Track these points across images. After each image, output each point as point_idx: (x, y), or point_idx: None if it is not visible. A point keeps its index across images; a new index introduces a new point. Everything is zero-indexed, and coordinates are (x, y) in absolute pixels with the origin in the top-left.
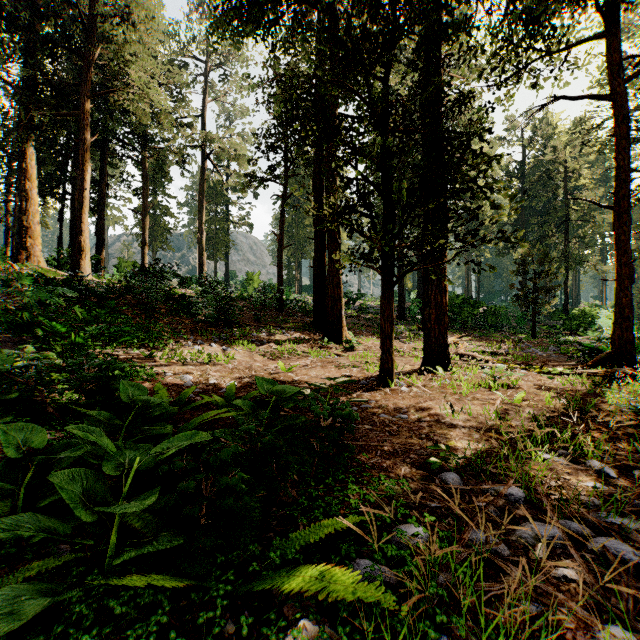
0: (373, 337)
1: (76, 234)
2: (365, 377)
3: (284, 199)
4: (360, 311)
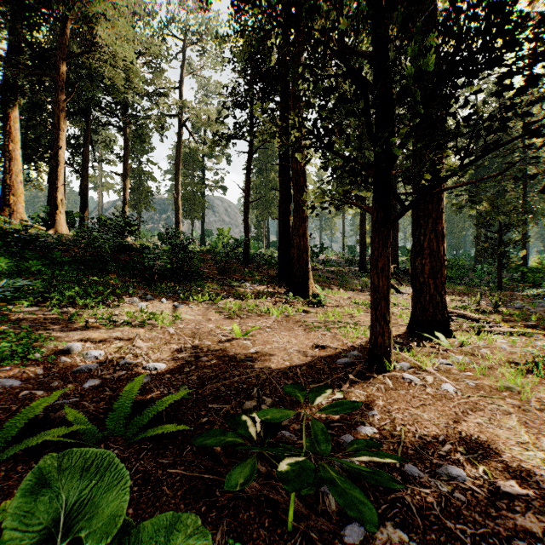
0: (339, 290)
1: (52, 190)
2: (345, 349)
3: (250, 155)
4: (323, 264)
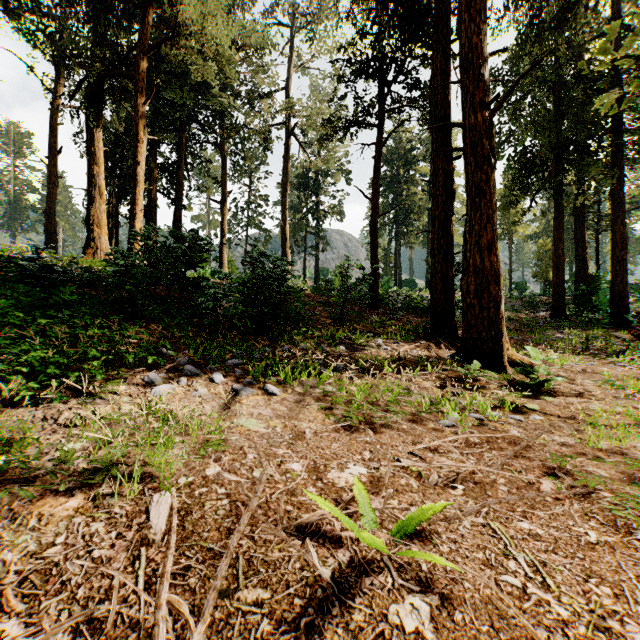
0: (546, 352)
1: (130, 218)
2: None
3: (380, 146)
4: None
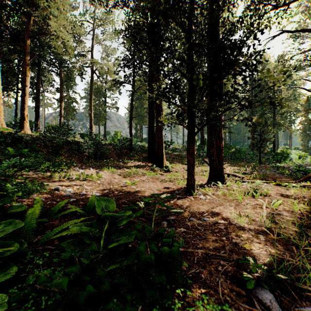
0: (179, 164)
1: (21, 109)
2: (177, 188)
3: (133, 92)
4: (172, 151)
